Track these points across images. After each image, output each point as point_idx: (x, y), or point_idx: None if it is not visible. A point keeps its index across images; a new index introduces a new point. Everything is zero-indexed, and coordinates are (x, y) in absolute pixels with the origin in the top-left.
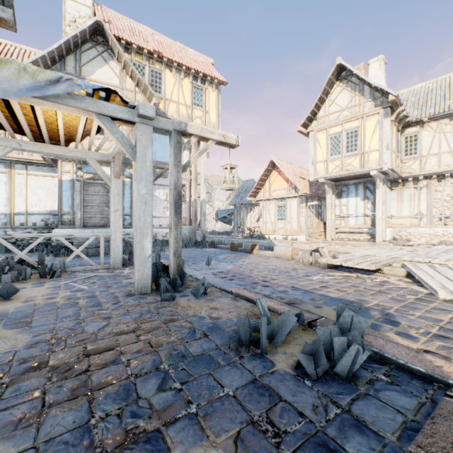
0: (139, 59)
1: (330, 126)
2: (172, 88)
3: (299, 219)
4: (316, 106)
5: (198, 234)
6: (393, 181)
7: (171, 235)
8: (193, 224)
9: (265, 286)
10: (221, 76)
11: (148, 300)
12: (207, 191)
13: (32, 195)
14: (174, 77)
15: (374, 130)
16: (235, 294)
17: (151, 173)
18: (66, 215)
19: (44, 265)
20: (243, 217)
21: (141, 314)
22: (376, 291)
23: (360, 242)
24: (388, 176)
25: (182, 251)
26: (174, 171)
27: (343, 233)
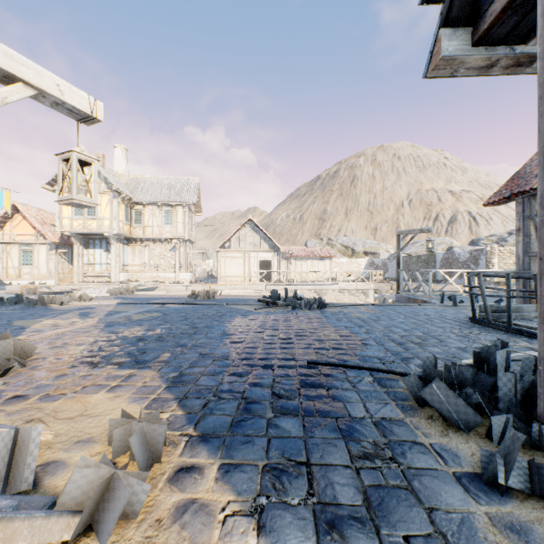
0: None
1: None
2: None
3: (49, 264)
4: None
5: None
6: (130, 240)
7: None
8: None
9: None
10: None
11: None
12: None
13: None
14: None
15: (107, 205)
16: None
17: None
18: None
19: None
20: None
21: None
22: None
23: (99, 283)
24: (122, 237)
25: None
26: None
27: (91, 277)
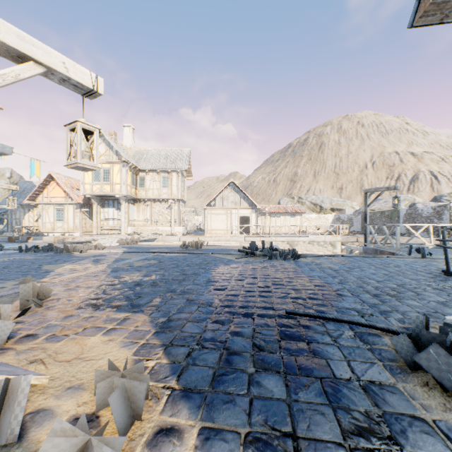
0: None
1: None
2: None
3: (75, 220)
4: None
5: None
6: (136, 200)
7: None
8: None
9: None
10: None
11: None
12: None
13: None
14: None
15: (118, 172)
16: (17, 249)
17: None
18: None
19: None
20: (20, 217)
21: None
22: None
23: (112, 235)
24: (129, 198)
25: None
26: None
27: (106, 230)
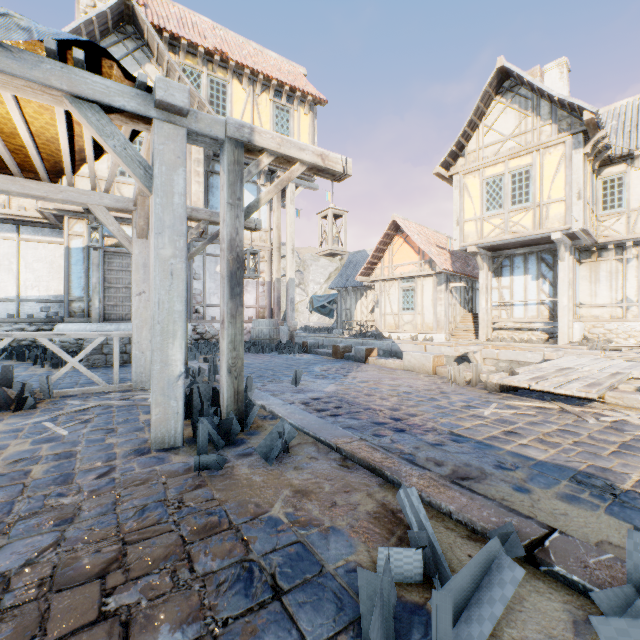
0: (191, 63)
1: (486, 165)
2: (242, 109)
3: (435, 308)
4: (463, 135)
5: (283, 332)
6: (583, 250)
7: (224, 335)
8: (275, 316)
9: (400, 431)
10: (317, 92)
11: (170, 466)
12: (298, 269)
13: (27, 272)
14: (246, 91)
15: (556, 169)
16: (344, 452)
17: (184, 218)
18: (76, 302)
19: (12, 385)
20: (350, 306)
21: (143, 510)
22: (619, 445)
23: (534, 344)
24: (578, 242)
25: (256, 359)
26: (229, 216)
27: (505, 330)
